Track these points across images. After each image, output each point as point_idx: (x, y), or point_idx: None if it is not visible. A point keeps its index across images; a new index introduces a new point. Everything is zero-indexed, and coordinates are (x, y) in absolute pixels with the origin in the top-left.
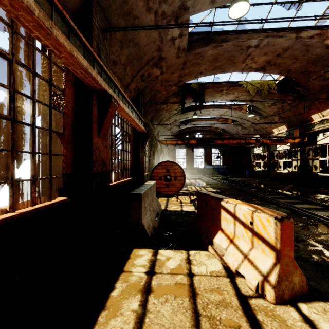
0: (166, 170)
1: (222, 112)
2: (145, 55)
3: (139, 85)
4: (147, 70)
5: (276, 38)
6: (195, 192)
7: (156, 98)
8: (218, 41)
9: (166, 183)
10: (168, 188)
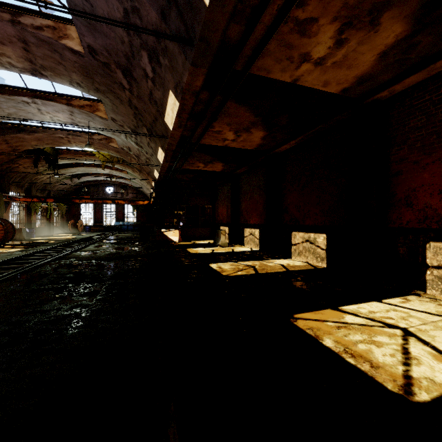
0: None
1: (108, 170)
2: None
3: None
4: None
5: (76, 136)
6: (27, 243)
7: None
8: (29, 132)
9: None
10: None
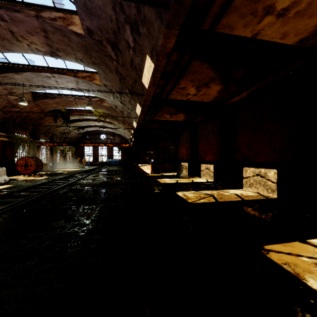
0: (25, 161)
1: (102, 123)
2: (0, 106)
3: (4, 116)
4: (7, 110)
5: (80, 99)
6: (50, 173)
7: (29, 118)
8: (51, 98)
9: (25, 168)
10: (26, 171)
